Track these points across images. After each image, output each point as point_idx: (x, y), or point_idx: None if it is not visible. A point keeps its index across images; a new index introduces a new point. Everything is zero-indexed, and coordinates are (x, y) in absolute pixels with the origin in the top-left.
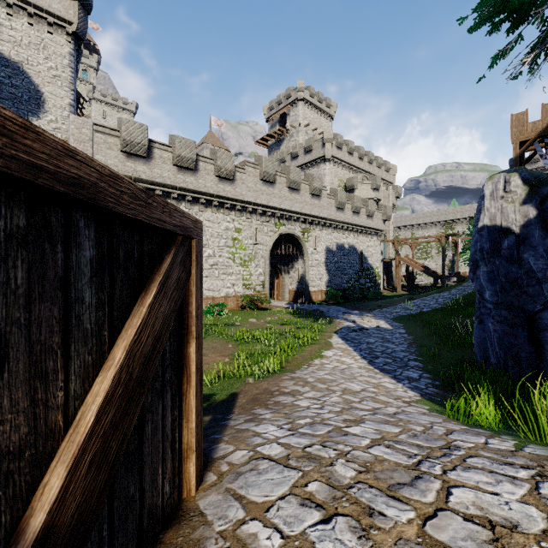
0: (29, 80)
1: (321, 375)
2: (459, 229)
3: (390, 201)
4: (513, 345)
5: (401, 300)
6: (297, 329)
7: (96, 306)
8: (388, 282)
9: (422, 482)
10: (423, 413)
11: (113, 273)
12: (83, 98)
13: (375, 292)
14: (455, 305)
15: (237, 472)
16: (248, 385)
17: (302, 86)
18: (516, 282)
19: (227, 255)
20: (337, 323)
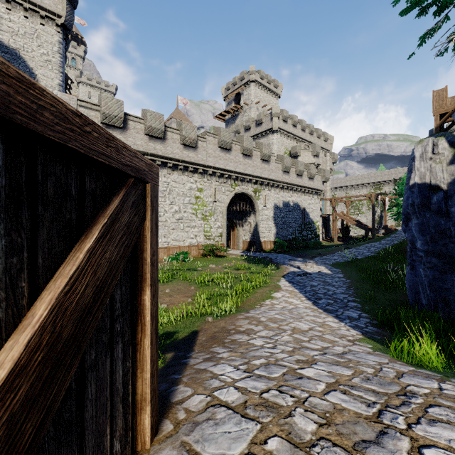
0: (25, 64)
1: (272, 315)
2: (386, 189)
3: (327, 166)
4: (442, 289)
5: (338, 249)
6: (250, 273)
7: (6, 251)
8: (326, 234)
9: (389, 439)
10: (368, 353)
11: (37, 211)
12: (71, 79)
13: (315, 242)
14: (385, 253)
15: (194, 421)
16: (208, 324)
17: (254, 70)
18: (445, 232)
19: (190, 211)
20: (284, 268)
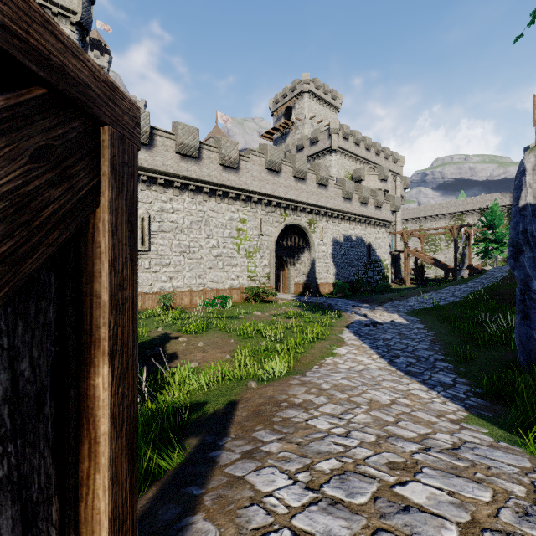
0: None
1: (337, 380)
2: (469, 220)
3: (397, 192)
4: None
5: (413, 293)
6: (305, 323)
7: None
8: (396, 275)
9: None
10: (491, 446)
11: None
12: None
13: (384, 285)
14: (474, 298)
15: None
16: (250, 391)
17: (308, 78)
18: None
19: (231, 246)
20: (347, 316)
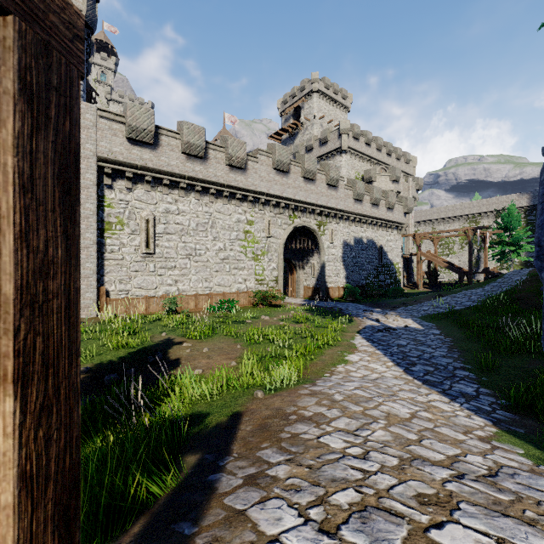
0: None
1: (351, 390)
2: (484, 223)
3: (410, 194)
4: None
5: (427, 297)
6: (314, 328)
7: None
8: (408, 279)
9: None
10: (532, 471)
11: None
12: (95, 91)
13: (396, 289)
14: (492, 303)
15: None
16: (256, 401)
17: (317, 78)
18: None
19: (238, 249)
20: (359, 321)
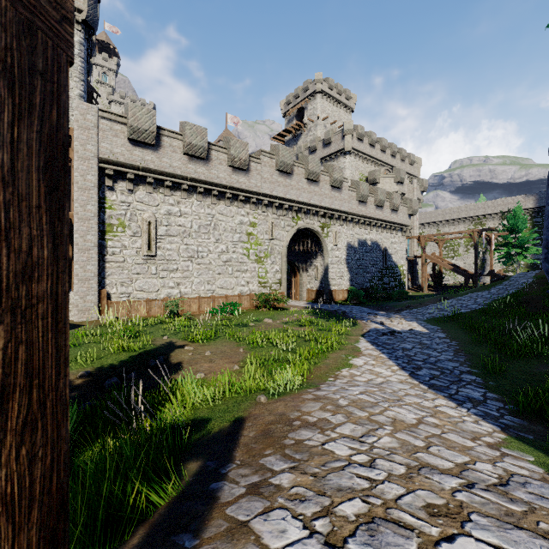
0: None
1: (356, 394)
2: (490, 224)
3: (414, 195)
4: None
5: (432, 300)
6: (318, 331)
7: None
8: (412, 281)
9: None
10: (544, 480)
11: None
12: (96, 92)
13: (400, 292)
14: (498, 305)
15: None
16: (259, 406)
17: (320, 78)
18: None
19: (241, 251)
20: (363, 325)
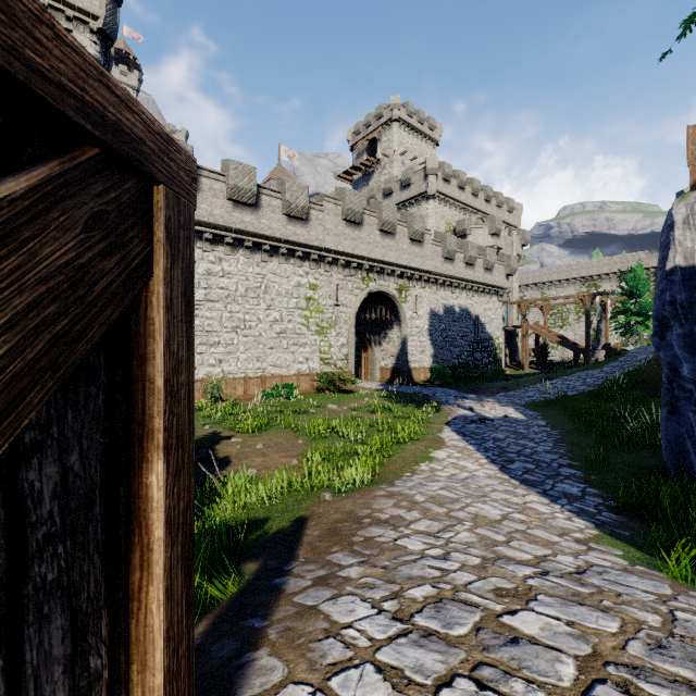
0: None
1: (434, 490)
2: (606, 287)
3: (513, 250)
4: None
5: (533, 380)
6: (393, 418)
7: None
8: (511, 357)
9: None
10: (625, 570)
11: None
12: None
13: (495, 370)
14: (611, 387)
15: None
16: (324, 505)
17: (398, 103)
18: None
19: (299, 320)
20: (448, 411)
